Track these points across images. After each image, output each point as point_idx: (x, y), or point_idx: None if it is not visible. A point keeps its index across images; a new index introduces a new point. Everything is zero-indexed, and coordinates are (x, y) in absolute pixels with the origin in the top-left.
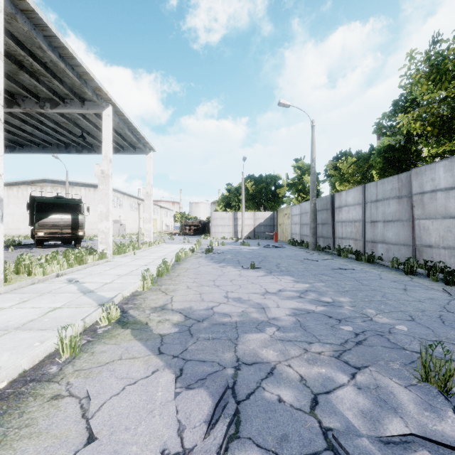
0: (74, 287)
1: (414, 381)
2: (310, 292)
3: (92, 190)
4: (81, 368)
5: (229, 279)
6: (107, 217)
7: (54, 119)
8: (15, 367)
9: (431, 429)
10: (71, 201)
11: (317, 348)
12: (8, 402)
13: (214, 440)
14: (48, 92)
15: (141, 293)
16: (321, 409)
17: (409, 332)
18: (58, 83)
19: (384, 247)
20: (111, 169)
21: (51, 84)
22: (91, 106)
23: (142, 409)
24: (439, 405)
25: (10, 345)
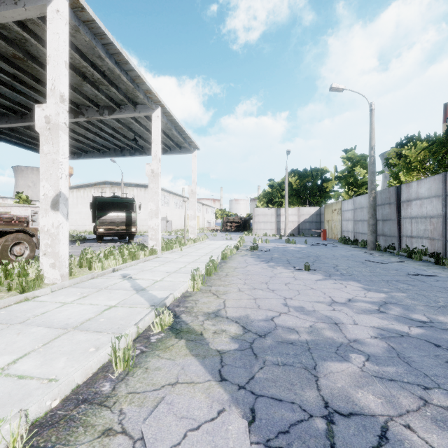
0: (127, 284)
1: None
2: (391, 305)
3: (143, 190)
4: (134, 390)
5: (284, 282)
6: (157, 214)
7: (111, 126)
8: (68, 383)
9: None
10: (125, 200)
11: (441, 398)
12: (57, 430)
13: None
14: (106, 99)
15: (192, 295)
16: None
17: None
18: (114, 90)
19: None
20: (160, 168)
21: (109, 92)
22: (142, 110)
23: None
24: None
25: (67, 348)
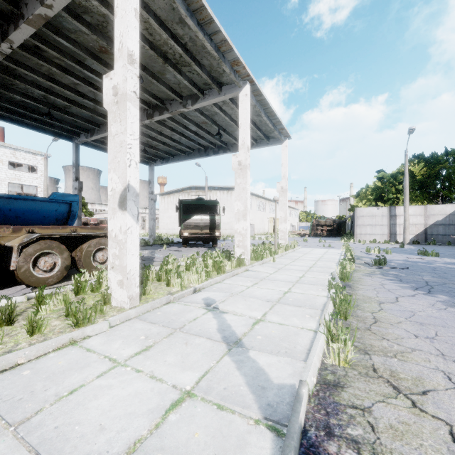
0: (212, 321)
1: None
2: None
3: (226, 193)
4: None
5: None
6: (244, 215)
7: (195, 121)
8: None
9: None
10: (209, 202)
11: None
12: None
13: None
14: (189, 84)
15: (341, 381)
16: None
17: None
18: (197, 67)
19: None
20: (248, 159)
21: (191, 75)
22: (228, 91)
23: None
24: None
25: None
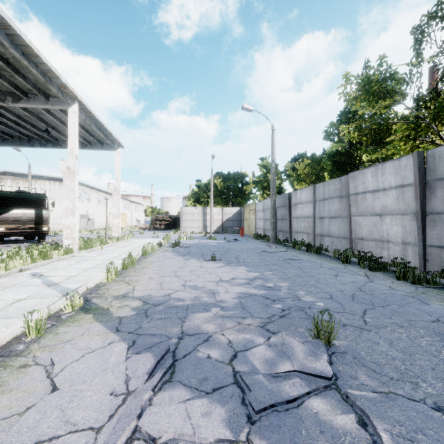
0: (38, 281)
1: (310, 338)
2: (258, 279)
3: (58, 184)
4: (46, 345)
5: (190, 270)
6: (73, 212)
7: (16, 112)
8: None
9: (308, 366)
10: (34, 196)
11: (249, 321)
12: None
13: (151, 383)
14: (10, 86)
15: (105, 285)
16: (237, 361)
17: (324, 307)
18: (21, 79)
19: (330, 239)
20: (77, 165)
21: (13, 79)
22: (56, 103)
23: (98, 369)
24: (320, 352)
25: None
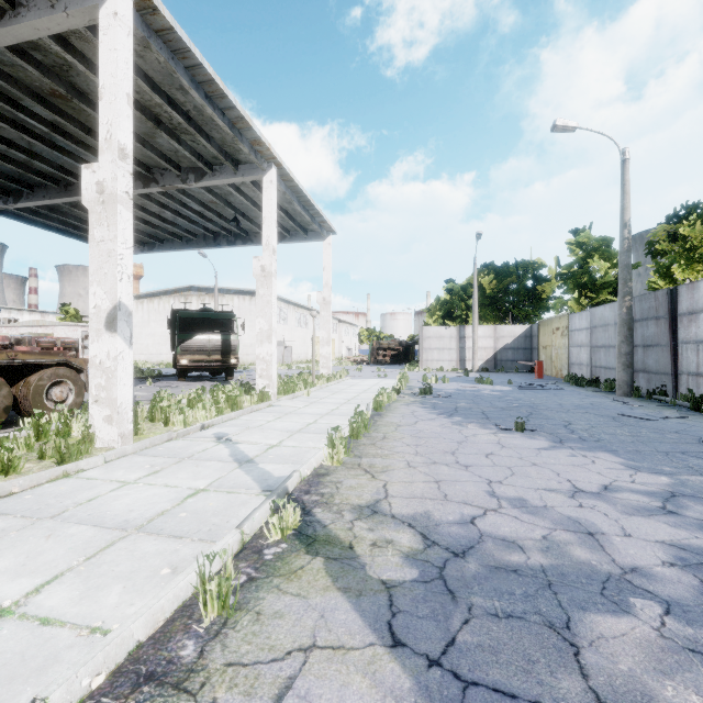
0: (225, 450)
1: None
2: (685, 499)
3: (248, 299)
4: (238, 659)
5: (483, 452)
6: (269, 337)
7: (200, 199)
8: (122, 641)
9: None
10: (221, 315)
11: None
12: None
13: None
14: (192, 156)
15: (330, 472)
16: None
17: None
18: (204, 141)
19: None
20: (274, 264)
21: (195, 145)
22: (247, 172)
23: None
24: None
25: (125, 566)
